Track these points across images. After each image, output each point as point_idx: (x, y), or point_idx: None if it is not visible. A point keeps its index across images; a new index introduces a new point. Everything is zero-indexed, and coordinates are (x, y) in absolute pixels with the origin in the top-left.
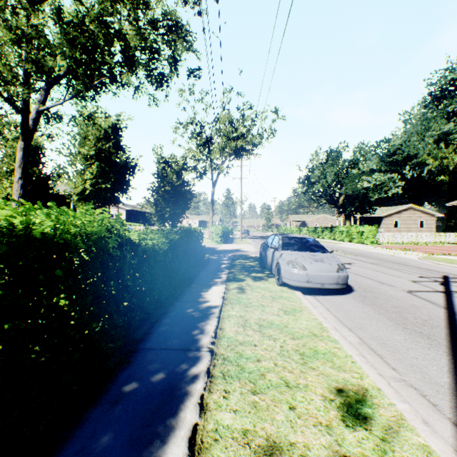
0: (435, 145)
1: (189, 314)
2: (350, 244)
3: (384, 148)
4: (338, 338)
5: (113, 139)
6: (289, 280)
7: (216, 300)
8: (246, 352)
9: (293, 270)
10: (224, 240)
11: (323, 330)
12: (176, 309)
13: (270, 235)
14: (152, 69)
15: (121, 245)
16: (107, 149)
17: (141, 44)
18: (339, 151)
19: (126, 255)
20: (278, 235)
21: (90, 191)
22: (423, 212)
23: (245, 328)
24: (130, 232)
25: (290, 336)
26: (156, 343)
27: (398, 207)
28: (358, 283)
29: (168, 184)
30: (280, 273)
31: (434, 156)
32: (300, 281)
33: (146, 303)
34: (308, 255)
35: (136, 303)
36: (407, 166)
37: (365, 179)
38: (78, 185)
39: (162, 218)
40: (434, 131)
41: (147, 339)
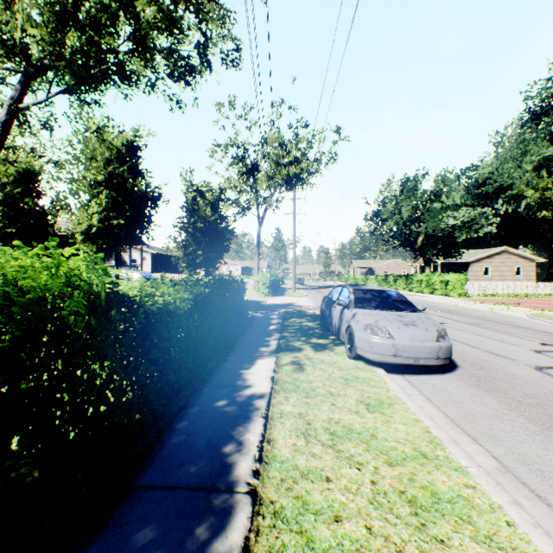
0: (534, 173)
1: (220, 410)
2: (432, 297)
3: (471, 178)
4: (464, 462)
5: (129, 161)
6: (367, 353)
7: (261, 383)
8: (314, 496)
9: (373, 338)
10: (273, 292)
11: (435, 444)
12: (201, 401)
13: (336, 287)
14: (171, 51)
15: (110, 306)
16: (120, 173)
17: (157, 19)
18: (417, 179)
19: (107, 325)
20: (348, 286)
21: (98, 229)
22: (520, 256)
23: (309, 439)
24: (117, 286)
25: (384, 458)
26: (159, 472)
27: (489, 250)
28: (461, 353)
29: (200, 219)
30: (354, 342)
31: (534, 186)
32: (383, 355)
33: (152, 396)
34: (392, 315)
35: (133, 399)
36: (499, 199)
37: (451, 215)
38: (83, 220)
39: (192, 263)
40: (533, 156)
41: (146, 464)
